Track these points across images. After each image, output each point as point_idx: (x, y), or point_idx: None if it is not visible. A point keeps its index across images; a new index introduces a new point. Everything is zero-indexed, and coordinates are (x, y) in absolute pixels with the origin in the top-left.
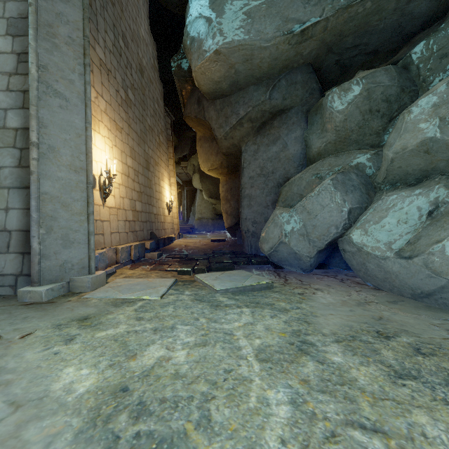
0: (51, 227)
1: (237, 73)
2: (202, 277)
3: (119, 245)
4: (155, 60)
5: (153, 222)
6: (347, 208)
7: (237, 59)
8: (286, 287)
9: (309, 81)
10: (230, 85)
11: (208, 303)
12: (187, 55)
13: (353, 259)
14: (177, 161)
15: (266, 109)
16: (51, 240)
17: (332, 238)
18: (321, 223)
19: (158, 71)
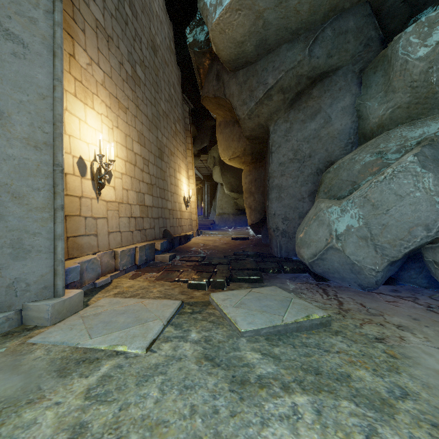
0: None
1: (266, 25)
2: (219, 300)
3: (121, 247)
4: (171, 42)
5: (167, 219)
6: None
7: (267, 3)
8: (347, 320)
9: (365, 28)
10: (256, 46)
11: (225, 371)
12: (203, 12)
13: None
14: (196, 153)
15: (304, 72)
16: None
17: (417, 245)
18: (397, 221)
19: (175, 55)
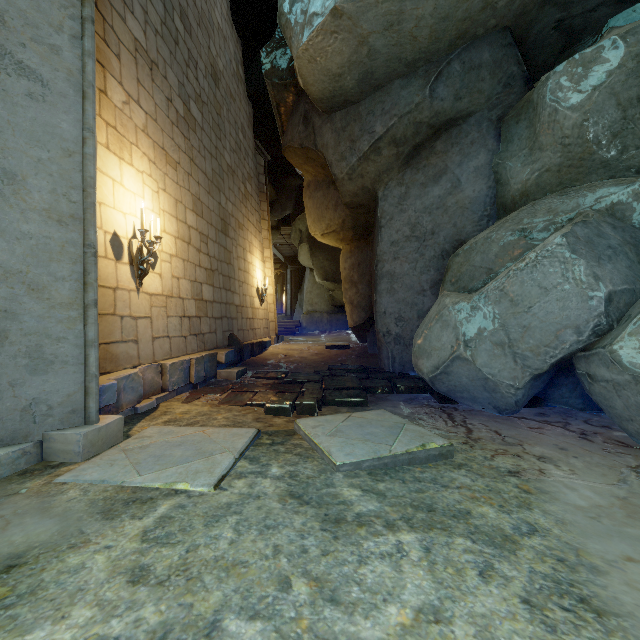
0: (4, 333)
1: (372, 54)
2: (308, 427)
3: (169, 358)
4: (239, 66)
5: (233, 319)
6: (604, 291)
7: (373, 25)
8: (476, 451)
9: (505, 62)
10: (359, 80)
11: (316, 509)
12: (285, 31)
13: (618, 396)
14: (275, 224)
15: (424, 118)
16: (4, 359)
17: (566, 353)
18: (541, 322)
19: (245, 84)
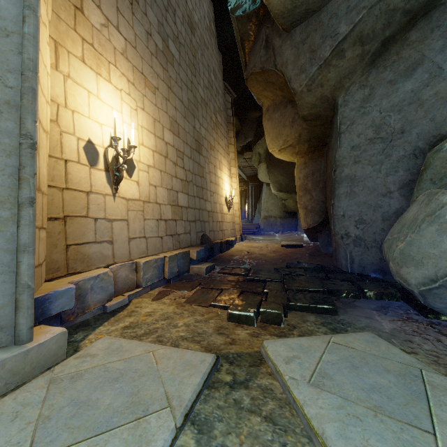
0: None
1: None
2: (279, 360)
3: (146, 256)
4: (211, 23)
5: (205, 222)
6: None
7: None
8: None
9: None
10: None
11: None
12: None
13: None
14: (239, 150)
15: (399, 3)
16: None
17: None
18: None
19: (216, 38)
